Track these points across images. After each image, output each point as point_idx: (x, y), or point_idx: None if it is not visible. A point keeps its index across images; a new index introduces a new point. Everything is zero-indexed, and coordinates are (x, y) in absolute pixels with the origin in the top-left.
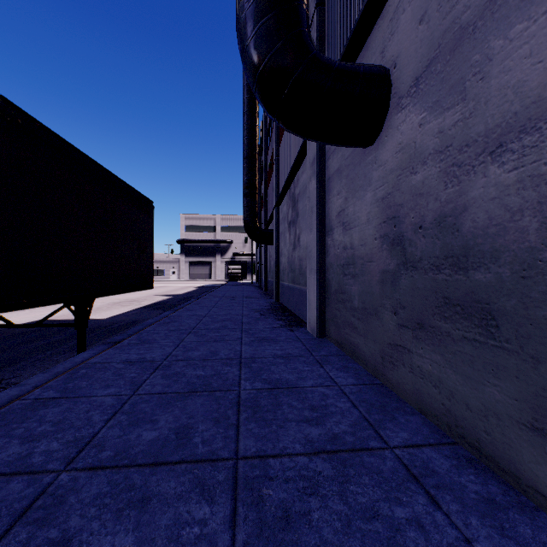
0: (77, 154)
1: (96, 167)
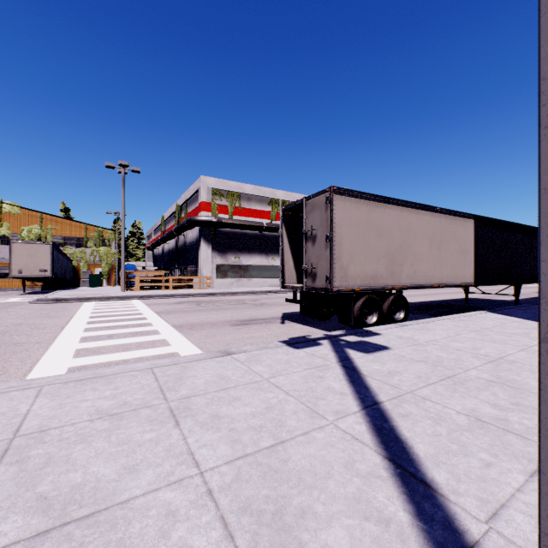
0: (518, 225)
1: (523, 227)
